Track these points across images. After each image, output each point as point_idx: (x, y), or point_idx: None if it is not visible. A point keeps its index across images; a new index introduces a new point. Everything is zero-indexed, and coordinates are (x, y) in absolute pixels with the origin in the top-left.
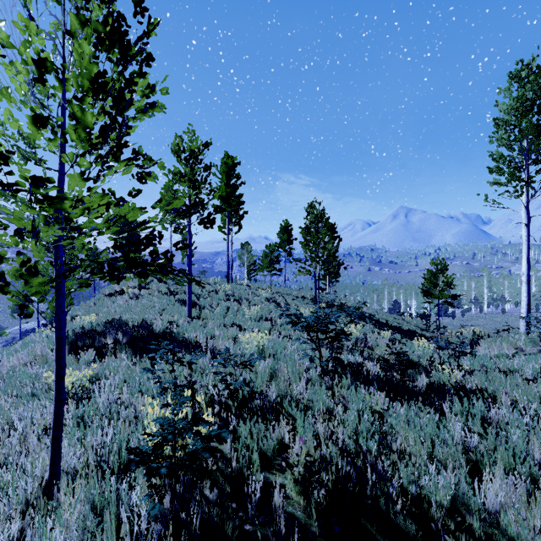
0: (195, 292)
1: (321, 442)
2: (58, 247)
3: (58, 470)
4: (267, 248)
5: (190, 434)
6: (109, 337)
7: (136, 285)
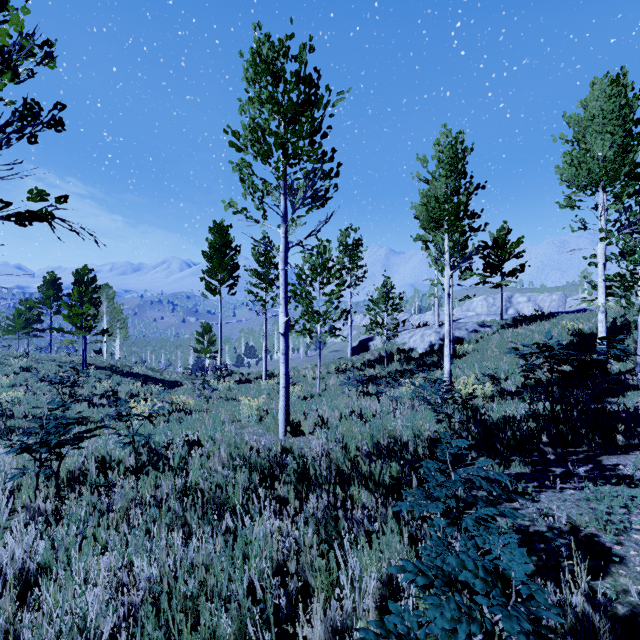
0: None
1: None
2: None
3: None
4: (22, 303)
5: None
6: None
7: None
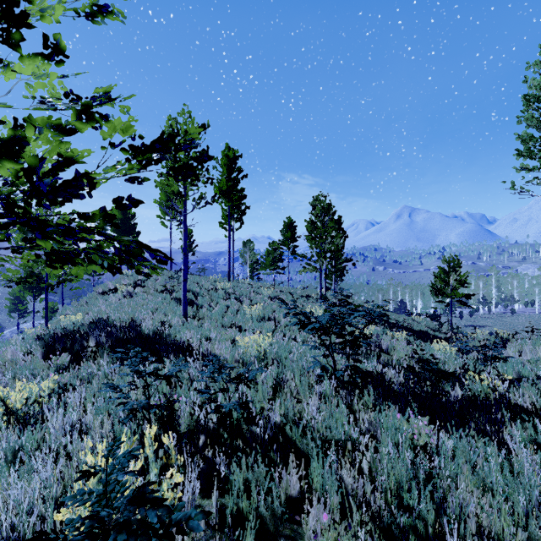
0: (193, 290)
1: (348, 498)
2: None
3: None
4: (270, 245)
5: (123, 538)
6: (91, 339)
7: (131, 282)
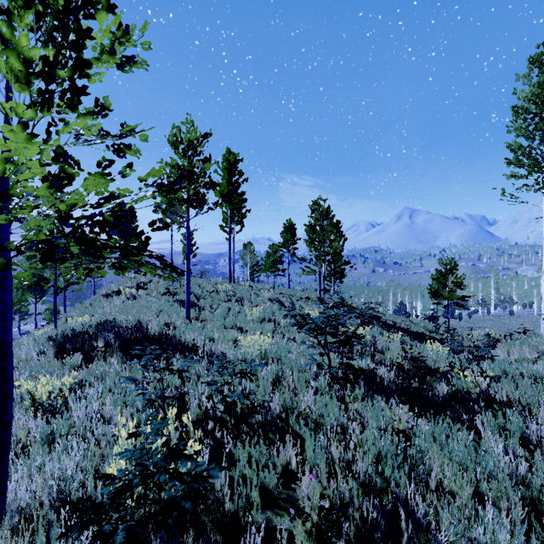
0: (195, 292)
1: (336, 470)
2: (2, 227)
3: (2, 513)
4: (270, 248)
5: (164, 477)
6: (100, 340)
7: (134, 285)
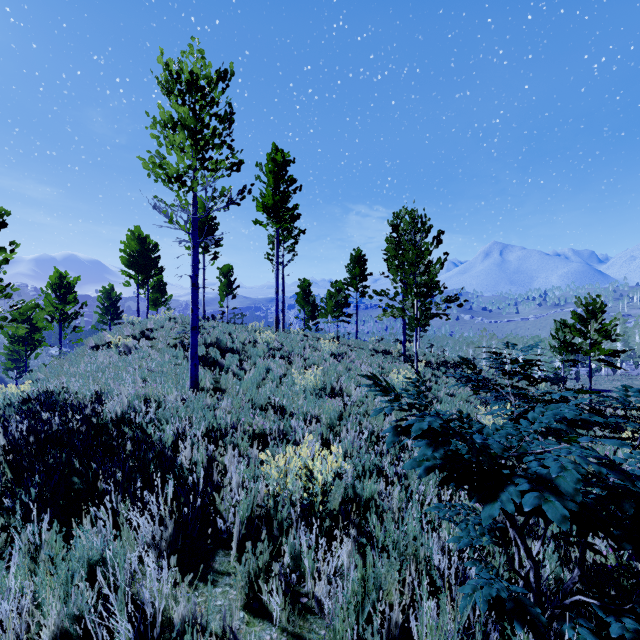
0: (222, 343)
1: None
2: None
3: None
4: (332, 286)
5: None
6: (4, 436)
7: (136, 333)
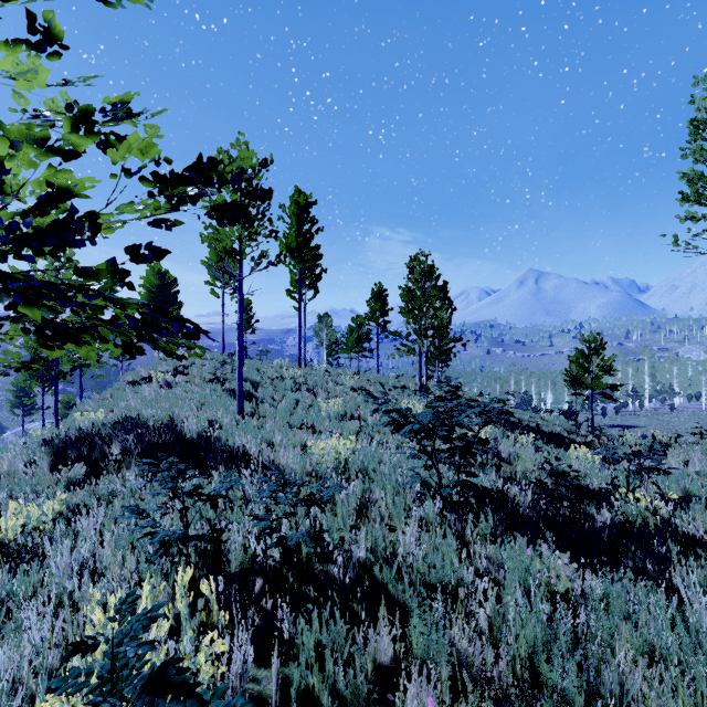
0: (252, 379)
1: (461, 669)
2: None
3: None
4: (353, 321)
5: None
6: (116, 444)
7: (170, 369)
